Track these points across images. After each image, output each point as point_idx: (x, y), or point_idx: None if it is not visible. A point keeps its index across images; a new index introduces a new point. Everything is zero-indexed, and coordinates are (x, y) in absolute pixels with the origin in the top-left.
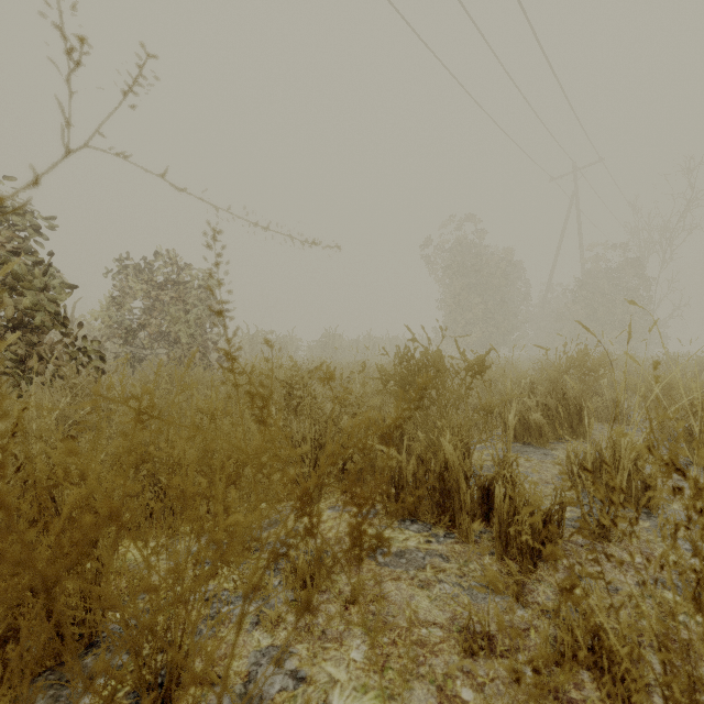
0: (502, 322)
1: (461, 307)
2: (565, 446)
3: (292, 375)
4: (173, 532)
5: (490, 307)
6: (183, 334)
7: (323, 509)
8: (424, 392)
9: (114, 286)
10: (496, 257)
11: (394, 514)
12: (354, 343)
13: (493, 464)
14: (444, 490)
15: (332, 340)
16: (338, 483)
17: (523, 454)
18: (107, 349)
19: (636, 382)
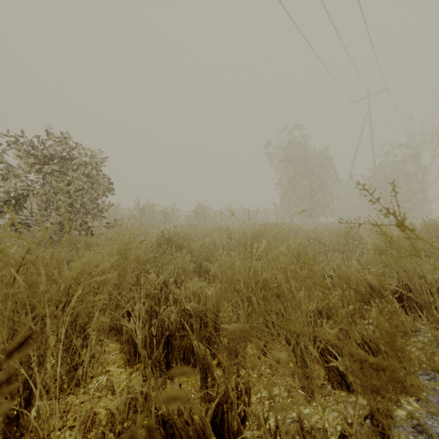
0: (322, 198)
1: (293, 187)
2: None
3: None
4: None
5: (314, 187)
6: (61, 203)
7: None
8: None
9: None
10: (319, 152)
11: None
12: (219, 213)
13: None
14: None
15: (203, 210)
16: None
17: None
18: (2, 216)
19: None
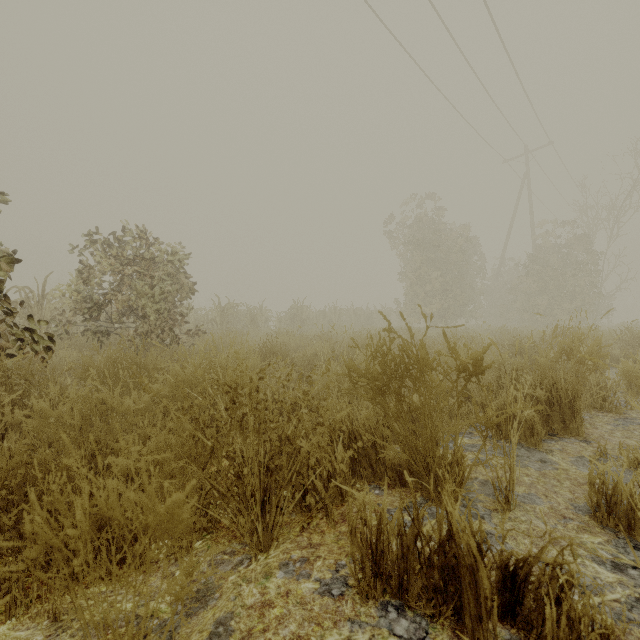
0: (459, 295)
1: (421, 280)
2: (561, 446)
3: (236, 377)
4: (53, 619)
5: (448, 280)
6: (149, 309)
7: (273, 569)
8: (403, 395)
9: (80, 261)
10: (454, 233)
11: (370, 593)
12: (321, 314)
13: (485, 479)
14: (446, 567)
15: (300, 311)
16: (296, 508)
17: (516, 461)
18: (75, 323)
19: (632, 369)
